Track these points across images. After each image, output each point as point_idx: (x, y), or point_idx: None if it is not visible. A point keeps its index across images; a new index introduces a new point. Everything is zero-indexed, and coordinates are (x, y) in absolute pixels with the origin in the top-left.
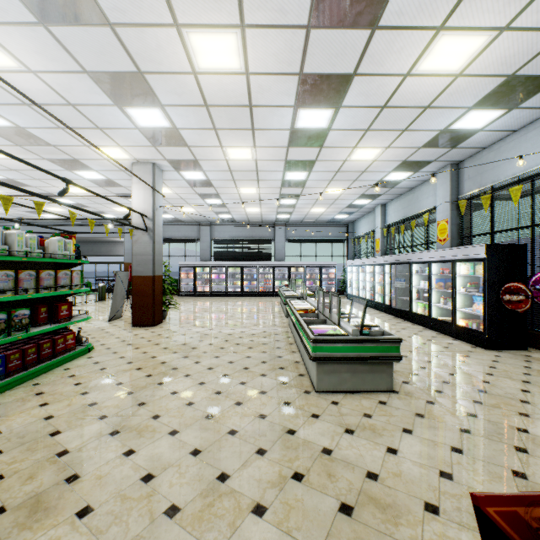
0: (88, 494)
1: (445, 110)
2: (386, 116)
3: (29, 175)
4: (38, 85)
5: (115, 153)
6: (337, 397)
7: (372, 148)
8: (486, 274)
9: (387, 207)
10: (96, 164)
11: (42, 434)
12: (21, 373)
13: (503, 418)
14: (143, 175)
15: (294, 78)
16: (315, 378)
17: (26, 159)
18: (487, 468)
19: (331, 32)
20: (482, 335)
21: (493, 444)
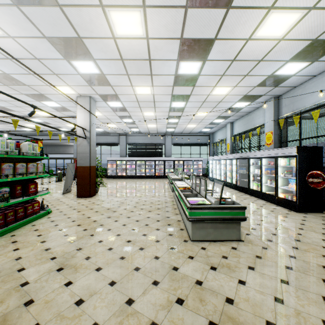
0: (38, 315)
1: (272, 63)
2: (235, 66)
3: (13, 104)
4: (15, 46)
5: (66, 90)
6: (205, 244)
7: (225, 86)
8: (297, 165)
9: (234, 124)
10: (55, 97)
11: (12, 270)
12: (3, 228)
13: (312, 259)
14: (83, 103)
15: (177, 41)
16: (191, 232)
17: (11, 94)
18: (306, 295)
19: (201, 10)
20: (294, 203)
21: (308, 277)
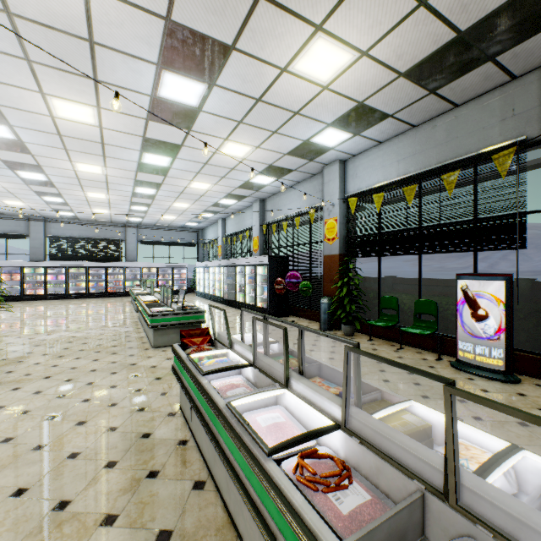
0: None
1: (244, 172)
2: (209, 168)
3: None
4: None
5: None
6: (167, 348)
7: (205, 183)
8: (268, 273)
9: (227, 221)
10: None
11: None
12: None
13: None
14: None
15: (139, 138)
16: (153, 339)
17: None
18: None
19: (163, 125)
20: (267, 310)
21: None
